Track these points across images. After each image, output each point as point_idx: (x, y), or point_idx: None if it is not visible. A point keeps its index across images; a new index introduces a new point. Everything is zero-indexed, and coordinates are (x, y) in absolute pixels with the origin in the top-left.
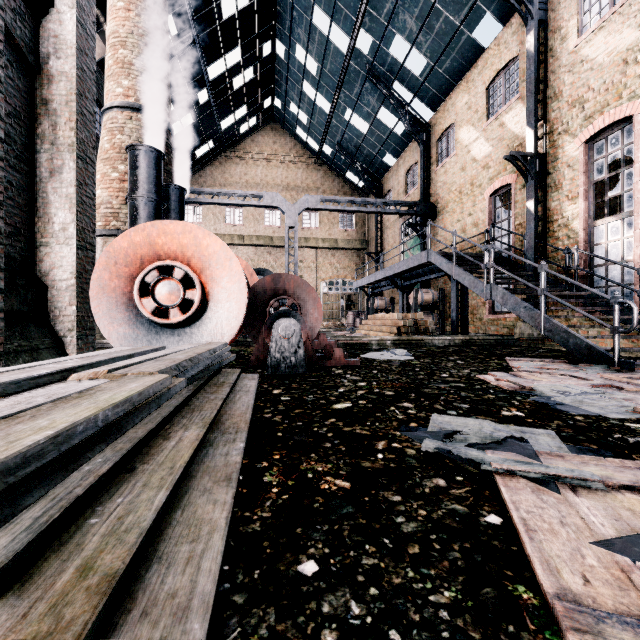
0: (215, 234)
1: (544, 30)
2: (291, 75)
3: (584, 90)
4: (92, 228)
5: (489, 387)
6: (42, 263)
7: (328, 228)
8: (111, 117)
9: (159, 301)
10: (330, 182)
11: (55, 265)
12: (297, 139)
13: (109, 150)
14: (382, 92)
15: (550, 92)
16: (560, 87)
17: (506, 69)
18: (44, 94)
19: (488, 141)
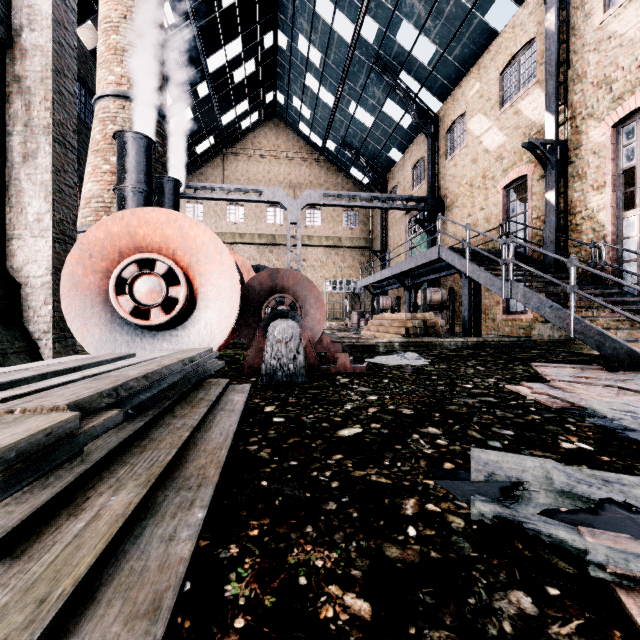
0: (216, 232)
1: (565, 7)
2: (293, 68)
3: (612, 69)
4: (72, 220)
5: (527, 403)
6: (14, 258)
7: (332, 226)
8: (103, 106)
9: (138, 299)
10: (334, 179)
11: (29, 260)
12: (300, 135)
13: (100, 141)
14: (388, 82)
15: (572, 74)
16: (584, 68)
17: (522, 53)
18: (17, 70)
19: (502, 130)
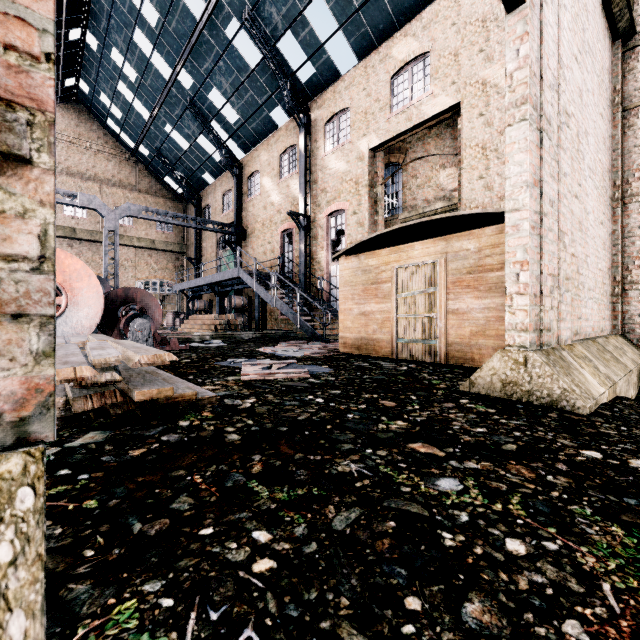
0: None
1: (309, 137)
2: (104, 69)
3: (327, 185)
4: None
5: (259, 352)
6: None
7: (145, 228)
8: None
9: None
10: (147, 182)
11: None
12: (107, 129)
13: None
14: (202, 125)
15: (312, 178)
16: (317, 177)
17: (291, 149)
18: None
19: (280, 194)
